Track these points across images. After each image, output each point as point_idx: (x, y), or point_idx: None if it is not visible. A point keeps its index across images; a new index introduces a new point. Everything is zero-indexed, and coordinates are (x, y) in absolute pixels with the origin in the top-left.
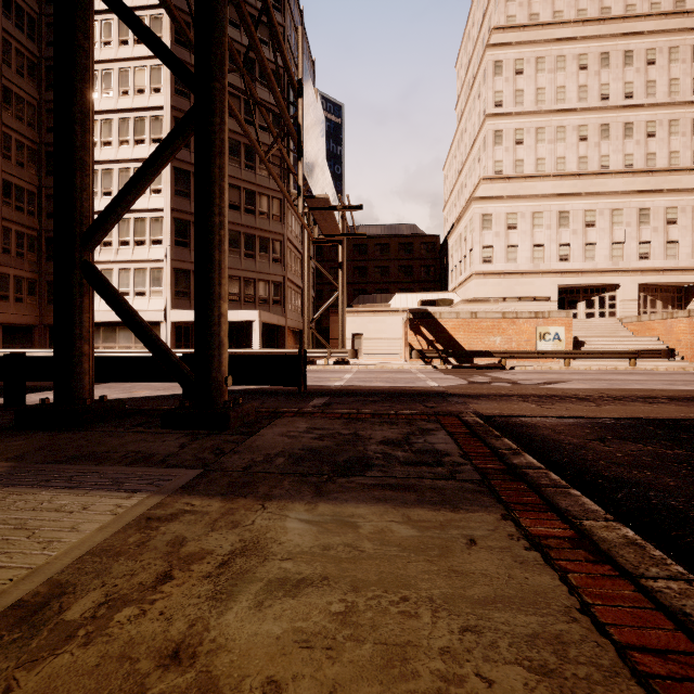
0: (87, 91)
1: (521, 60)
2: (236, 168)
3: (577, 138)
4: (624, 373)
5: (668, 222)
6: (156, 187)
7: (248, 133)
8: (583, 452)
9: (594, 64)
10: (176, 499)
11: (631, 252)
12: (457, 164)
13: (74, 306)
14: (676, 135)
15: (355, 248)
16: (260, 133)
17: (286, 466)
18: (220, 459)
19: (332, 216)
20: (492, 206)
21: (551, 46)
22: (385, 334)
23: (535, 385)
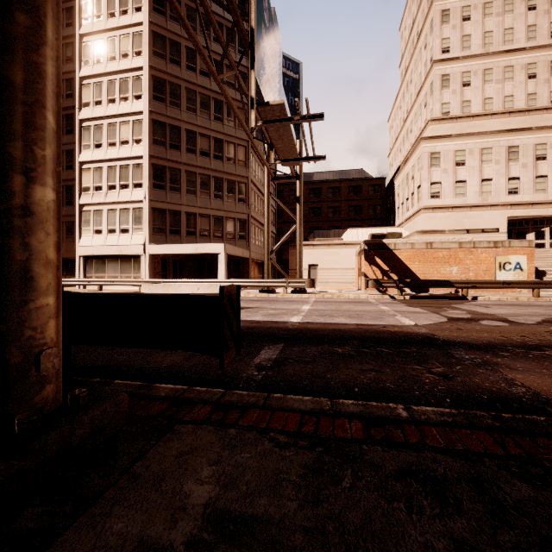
0: None
1: (468, 7)
2: (206, 120)
3: (525, 76)
4: None
5: None
6: (137, 137)
7: (195, 40)
8: None
9: (544, 3)
10: None
11: None
12: (402, 113)
13: None
14: None
15: (310, 192)
16: (227, 89)
17: None
18: None
19: (289, 133)
20: (440, 145)
21: None
22: (338, 265)
23: (540, 325)
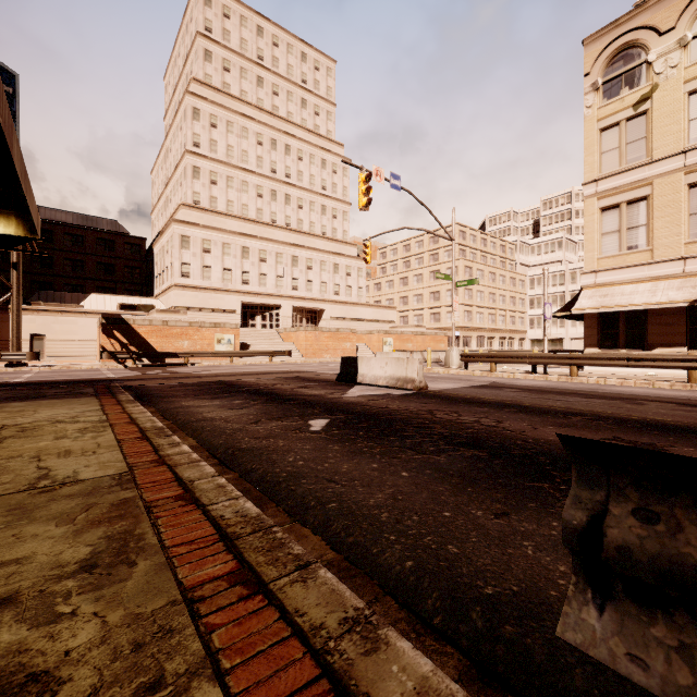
0: None
1: (215, 116)
2: None
3: (256, 194)
4: (258, 365)
5: (308, 268)
6: None
7: None
8: (156, 390)
9: (267, 144)
10: None
11: (288, 284)
12: (164, 176)
13: None
14: (314, 212)
15: None
16: None
17: (2, 400)
18: None
19: None
20: (191, 230)
21: (238, 116)
22: (76, 336)
23: (187, 373)
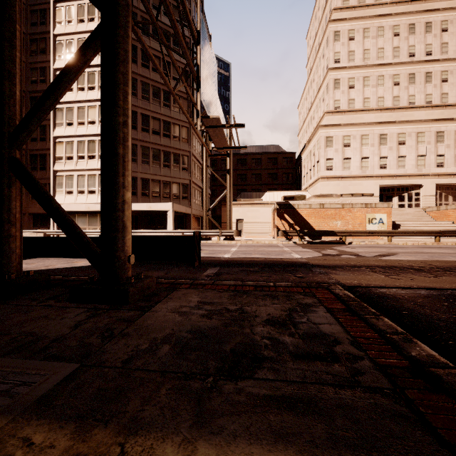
0: (14, 14)
1: (352, 30)
2: (157, 106)
3: (392, 83)
4: (433, 247)
5: None
6: None
7: (160, 72)
8: None
9: (404, 32)
10: (16, 427)
11: (431, 162)
12: (307, 104)
13: (1, 195)
14: None
15: (238, 162)
16: (174, 82)
17: (169, 359)
18: (104, 345)
19: (222, 133)
20: (333, 131)
21: (374, 20)
22: (259, 219)
23: (373, 257)
